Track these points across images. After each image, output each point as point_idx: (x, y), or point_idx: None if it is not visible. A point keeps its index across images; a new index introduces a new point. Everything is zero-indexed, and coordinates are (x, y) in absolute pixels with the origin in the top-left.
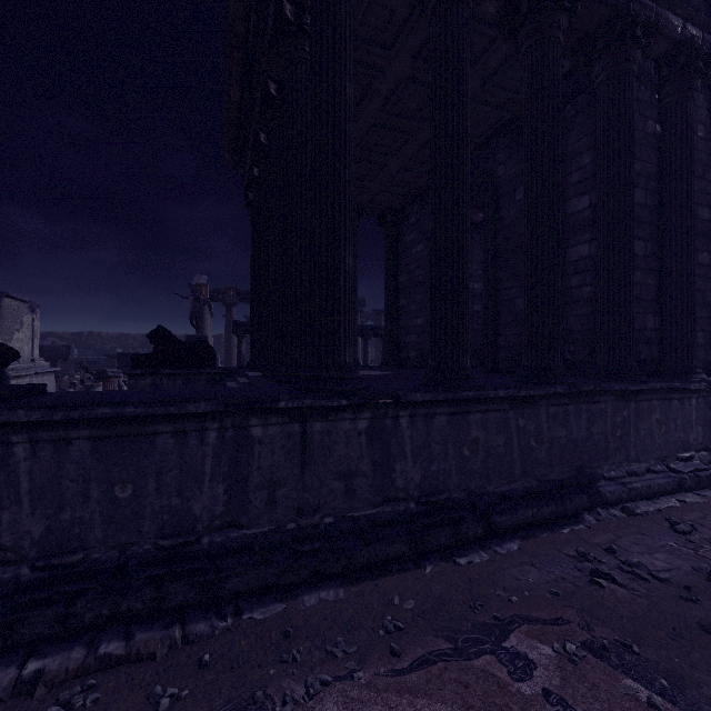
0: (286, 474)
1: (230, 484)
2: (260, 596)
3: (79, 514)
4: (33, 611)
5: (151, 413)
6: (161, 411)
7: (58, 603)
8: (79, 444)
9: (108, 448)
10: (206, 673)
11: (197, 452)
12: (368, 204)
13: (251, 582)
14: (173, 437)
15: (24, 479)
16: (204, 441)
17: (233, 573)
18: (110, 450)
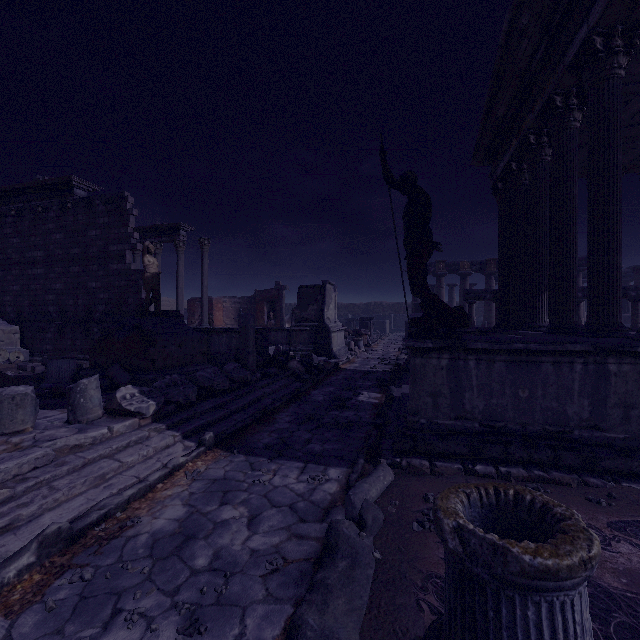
0: (637, 401)
1: (592, 400)
2: (627, 477)
3: (500, 402)
4: (490, 444)
5: (545, 349)
6: (551, 348)
7: (500, 444)
8: (498, 364)
9: (513, 367)
10: (617, 501)
11: (567, 376)
12: (630, 163)
13: (619, 466)
14: (551, 365)
15: (474, 378)
16: (572, 370)
17: (605, 457)
18: (514, 369)
